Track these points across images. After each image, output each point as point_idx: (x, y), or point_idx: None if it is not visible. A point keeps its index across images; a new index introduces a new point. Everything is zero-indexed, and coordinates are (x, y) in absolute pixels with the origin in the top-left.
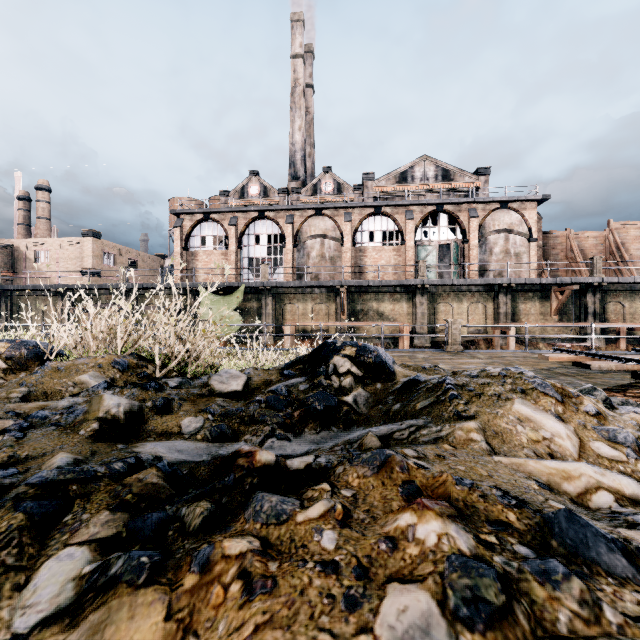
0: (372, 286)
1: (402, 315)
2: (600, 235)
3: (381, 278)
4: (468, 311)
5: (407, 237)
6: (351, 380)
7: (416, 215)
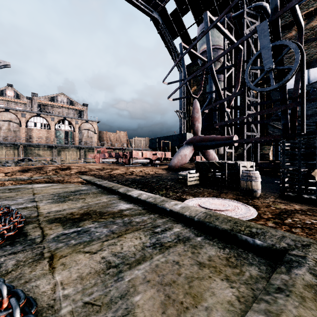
0: (35, 145)
1: (48, 155)
2: (114, 134)
3: (40, 141)
4: (71, 154)
5: (52, 127)
6: (27, 161)
7: (55, 119)
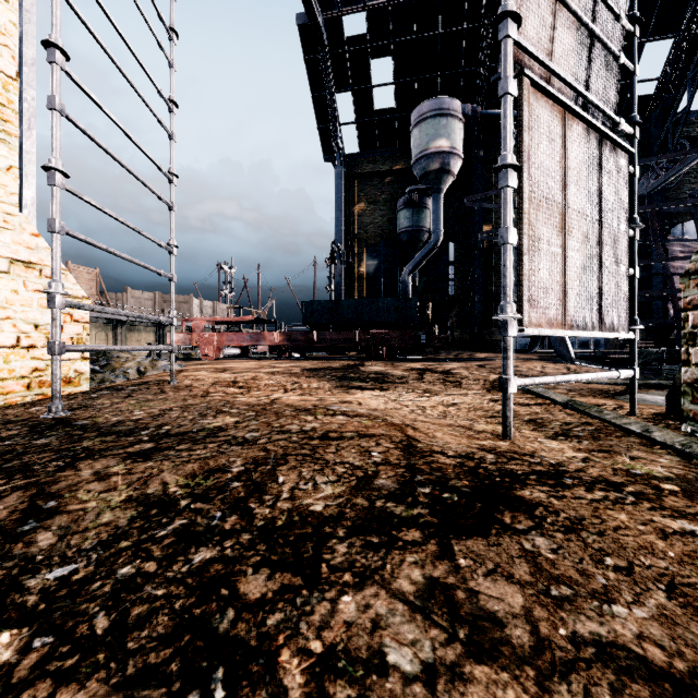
0: None
1: None
2: None
3: None
4: None
5: None
6: None
7: None
